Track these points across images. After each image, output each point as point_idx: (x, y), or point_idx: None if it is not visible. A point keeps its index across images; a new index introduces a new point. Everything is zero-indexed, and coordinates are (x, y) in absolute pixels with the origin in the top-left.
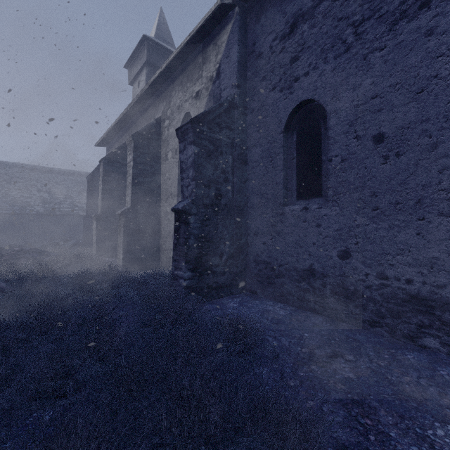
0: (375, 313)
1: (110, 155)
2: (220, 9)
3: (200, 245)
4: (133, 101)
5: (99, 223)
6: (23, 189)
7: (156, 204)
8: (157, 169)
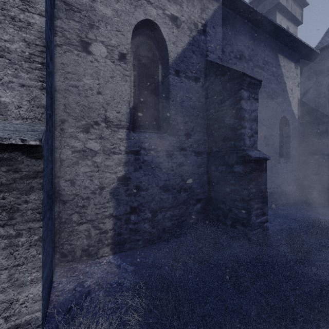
0: None
1: None
2: None
3: None
4: None
5: None
6: None
7: (53, 129)
8: (53, 50)
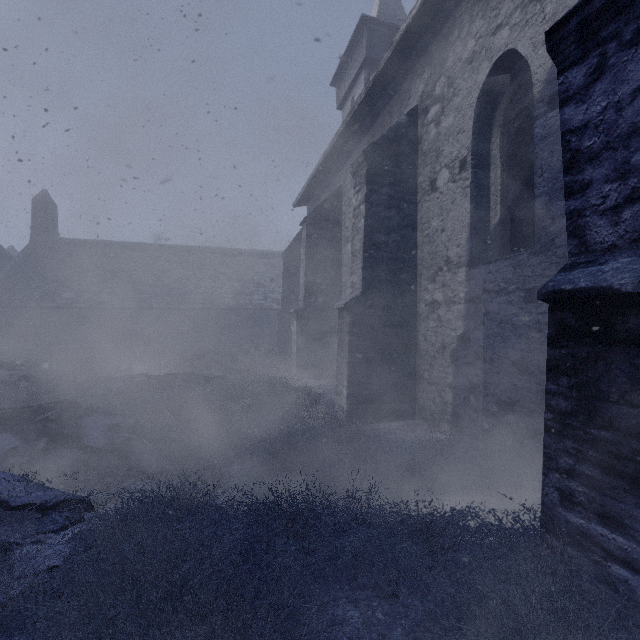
0: None
1: (317, 210)
2: None
3: None
4: (359, 100)
5: (301, 322)
6: (214, 278)
7: (408, 286)
8: (409, 214)
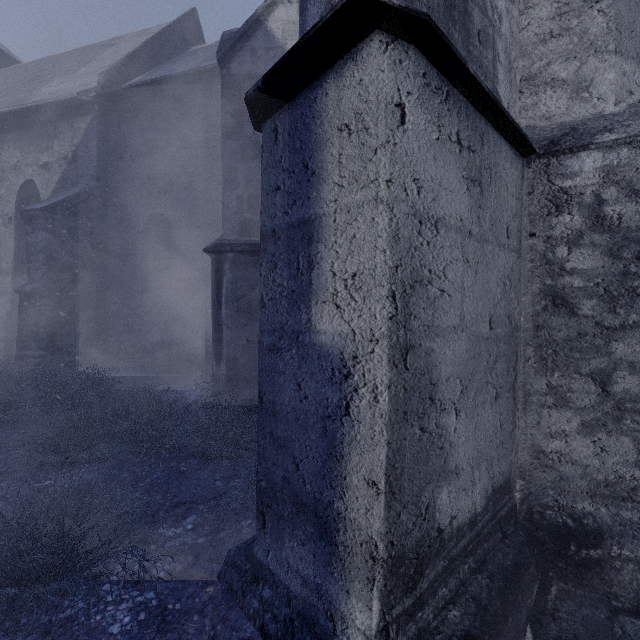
0: (199, 364)
1: None
2: (77, 100)
3: (53, 326)
4: None
5: None
6: None
7: None
8: None
